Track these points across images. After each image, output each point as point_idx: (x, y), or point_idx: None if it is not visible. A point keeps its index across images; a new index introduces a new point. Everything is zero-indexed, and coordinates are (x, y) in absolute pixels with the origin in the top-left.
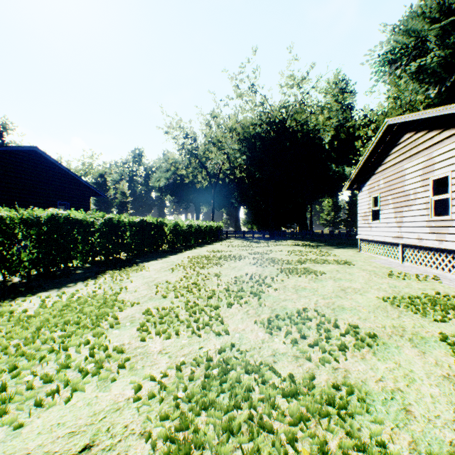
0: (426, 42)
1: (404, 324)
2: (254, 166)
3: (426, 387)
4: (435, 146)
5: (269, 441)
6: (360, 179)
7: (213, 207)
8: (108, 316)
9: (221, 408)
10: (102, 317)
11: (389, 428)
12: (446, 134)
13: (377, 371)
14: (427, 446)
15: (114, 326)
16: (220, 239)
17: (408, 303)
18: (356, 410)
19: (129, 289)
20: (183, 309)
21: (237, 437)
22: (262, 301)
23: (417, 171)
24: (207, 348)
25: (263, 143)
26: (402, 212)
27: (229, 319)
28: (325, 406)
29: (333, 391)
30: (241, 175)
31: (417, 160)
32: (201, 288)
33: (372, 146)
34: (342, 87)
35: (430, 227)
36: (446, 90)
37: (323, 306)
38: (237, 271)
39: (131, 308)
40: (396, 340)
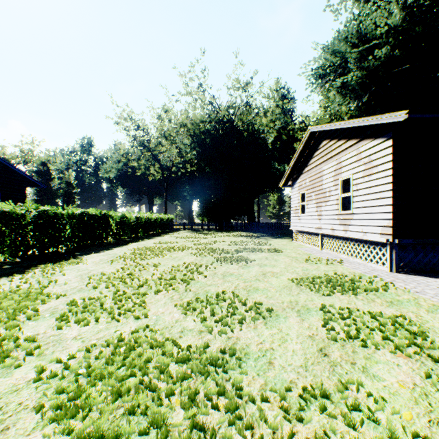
0: (348, 63)
1: (299, 299)
2: (204, 161)
3: (292, 345)
4: (342, 153)
5: (151, 398)
6: (293, 177)
7: (166, 199)
8: (28, 309)
9: (117, 377)
10: (20, 310)
11: (252, 376)
12: (349, 144)
13: (261, 336)
14: (273, 385)
15: (31, 318)
16: (171, 231)
17: (309, 283)
18: (231, 366)
19: (59, 282)
20: (110, 298)
21: (123, 398)
22: (190, 287)
23: (331, 173)
24: (123, 330)
25: (212, 140)
26: (321, 207)
27: (153, 304)
28: (209, 366)
29: (220, 355)
30: (192, 170)
31: (331, 163)
32: (135, 278)
33: (300, 149)
34: (284, 94)
35: (339, 220)
36: (365, 105)
37: (241, 289)
38: (176, 261)
39: (56, 300)
40: (287, 312)
